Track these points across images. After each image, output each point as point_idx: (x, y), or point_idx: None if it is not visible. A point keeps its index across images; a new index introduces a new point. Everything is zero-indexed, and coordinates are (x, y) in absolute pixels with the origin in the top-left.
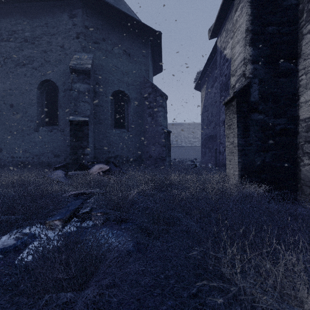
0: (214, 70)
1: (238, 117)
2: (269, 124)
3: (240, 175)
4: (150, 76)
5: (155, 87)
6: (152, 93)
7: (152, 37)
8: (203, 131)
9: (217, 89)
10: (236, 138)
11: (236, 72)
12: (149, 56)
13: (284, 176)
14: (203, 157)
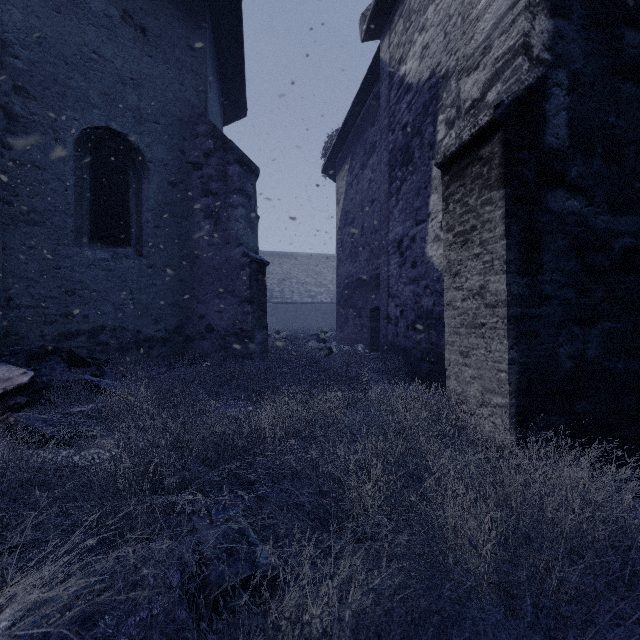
0: (369, 128)
1: (508, 198)
2: (595, 232)
3: (514, 408)
4: (213, 116)
5: (223, 137)
6: (216, 154)
7: (217, 4)
8: (342, 270)
9: (382, 164)
10: (498, 276)
11: (485, 54)
12: (208, 56)
13: (633, 404)
14: (341, 327)
